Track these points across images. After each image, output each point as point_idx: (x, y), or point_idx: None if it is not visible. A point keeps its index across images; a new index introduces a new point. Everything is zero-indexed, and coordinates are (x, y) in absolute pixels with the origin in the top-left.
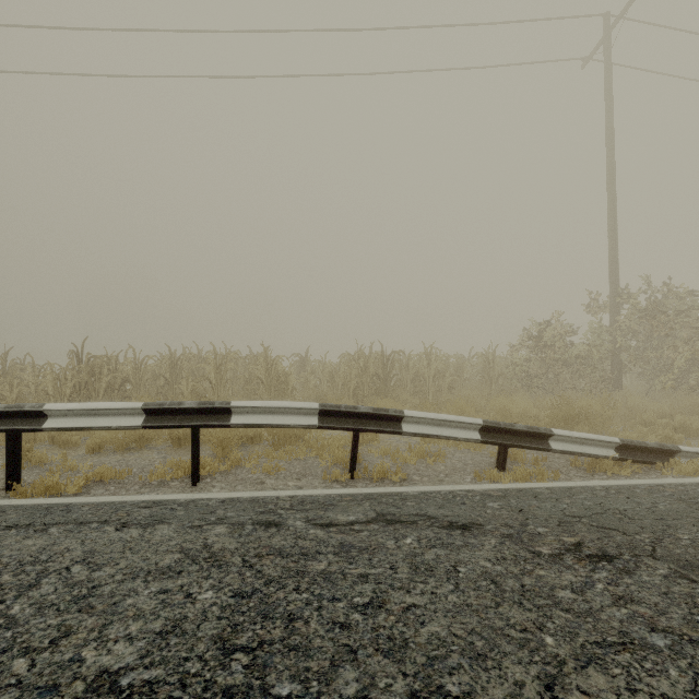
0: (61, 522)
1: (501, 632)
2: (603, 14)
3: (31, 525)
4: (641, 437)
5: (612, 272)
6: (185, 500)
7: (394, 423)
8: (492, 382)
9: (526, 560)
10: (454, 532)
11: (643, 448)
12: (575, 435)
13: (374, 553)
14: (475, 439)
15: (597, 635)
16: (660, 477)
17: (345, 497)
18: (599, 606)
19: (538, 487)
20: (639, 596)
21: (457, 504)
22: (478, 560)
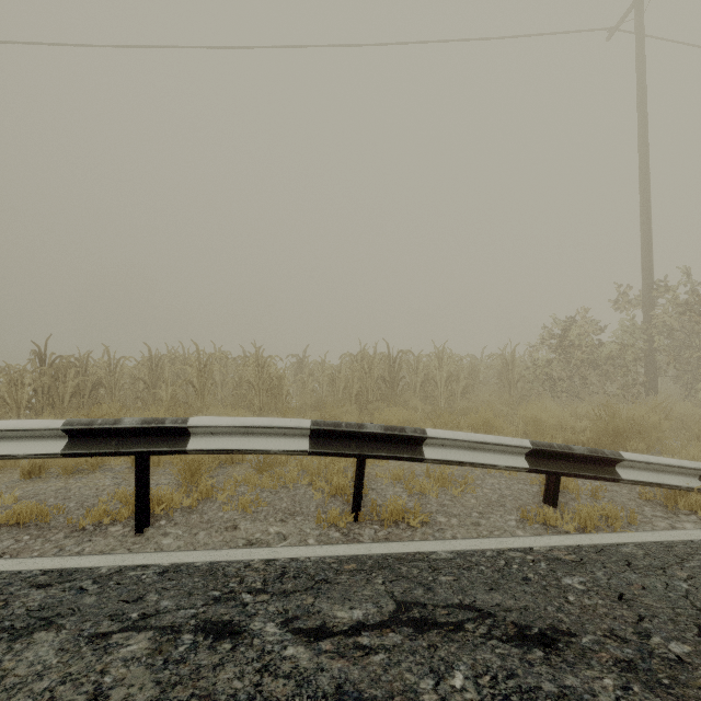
0: None
1: None
2: None
3: None
4: None
5: (645, 263)
6: (107, 570)
7: (413, 446)
8: (511, 386)
9: None
10: (533, 654)
11: None
12: (650, 460)
13: None
14: (521, 467)
15: None
16: None
17: (346, 563)
18: None
19: (623, 543)
20: None
21: (516, 579)
22: None
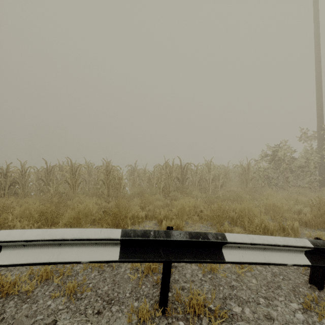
0: None
1: None
2: None
3: None
4: None
5: (319, 115)
6: None
7: (213, 249)
8: (247, 182)
9: None
10: None
11: None
12: None
13: None
14: (305, 265)
15: None
16: None
17: None
18: None
19: None
20: None
21: None
22: None
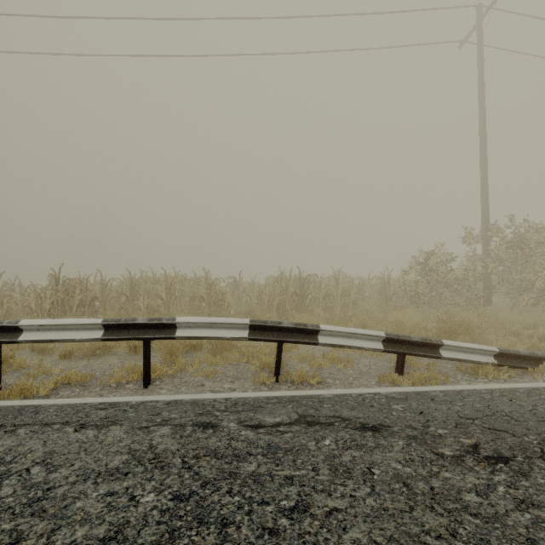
0: (29, 423)
1: (418, 540)
2: (476, 5)
3: (2, 426)
4: (511, 345)
5: (483, 211)
6: (136, 402)
7: (312, 335)
8: (387, 299)
9: (432, 462)
10: (366, 433)
11: (517, 355)
12: (461, 345)
13: (297, 454)
14: (379, 349)
15: (507, 542)
16: (533, 381)
17: (271, 399)
18: (503, 511)
19: (434, 390)
20: (538, 500)
21: (366, 406)
22: (390, 462)
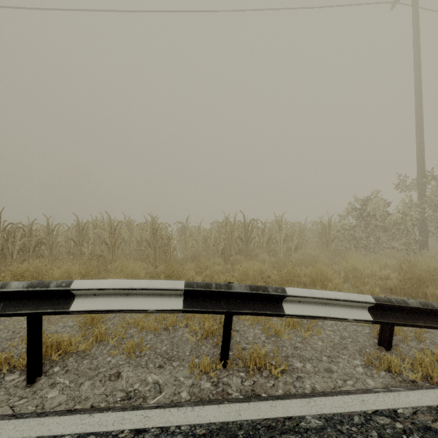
0: None
1: None
2: None
3: None
4: None
5: (419, 159)
6: None
7: (274, 302)
8: (328, 243)
9: None
10: None
11: None
12: None
13: None
14: (366, 320)
15: None
16: None
17: (217, 437)
18: None
19: None
20: None
21: None
22: None
